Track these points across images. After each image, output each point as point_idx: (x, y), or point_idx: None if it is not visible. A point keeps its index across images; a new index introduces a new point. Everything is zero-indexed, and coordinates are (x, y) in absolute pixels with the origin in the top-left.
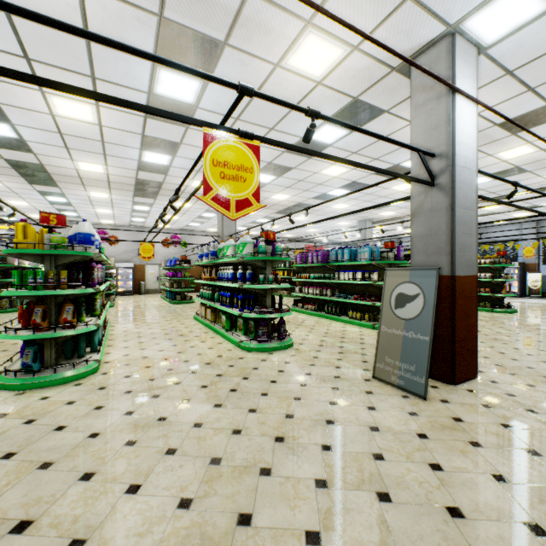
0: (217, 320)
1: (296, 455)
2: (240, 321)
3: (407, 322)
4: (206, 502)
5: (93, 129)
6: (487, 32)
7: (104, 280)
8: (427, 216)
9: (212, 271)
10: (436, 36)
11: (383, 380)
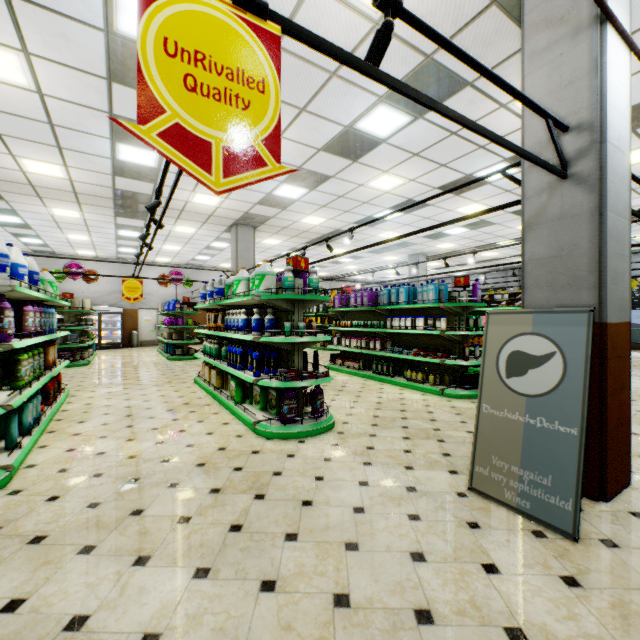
0: (224, 386)
1: None
2: (256, 389)
3: (531, 401)
4: None
5: (30, 100)
6: None
7: (44, 330)
8: (554, 227)
9: (218, 317)
10: None
11: (489, 496)
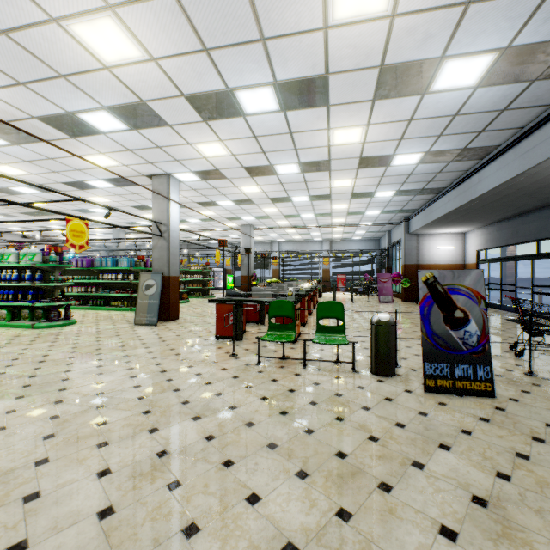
0: None
1: (109, 341)
2: (25, 311)
3: (150, 297)
4: (82, 351)
5: None
6: (182, 179)
7: None
8: (160, 249)
9: None
10: (163, 173)
11: (139, 324)
